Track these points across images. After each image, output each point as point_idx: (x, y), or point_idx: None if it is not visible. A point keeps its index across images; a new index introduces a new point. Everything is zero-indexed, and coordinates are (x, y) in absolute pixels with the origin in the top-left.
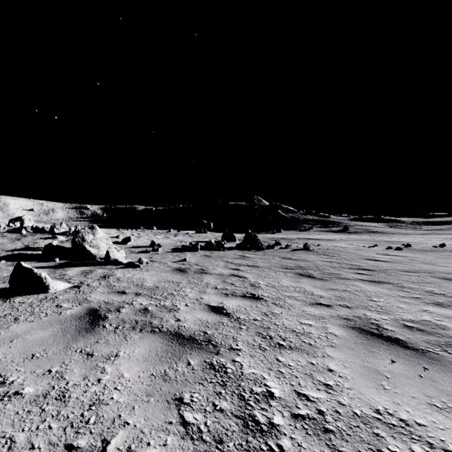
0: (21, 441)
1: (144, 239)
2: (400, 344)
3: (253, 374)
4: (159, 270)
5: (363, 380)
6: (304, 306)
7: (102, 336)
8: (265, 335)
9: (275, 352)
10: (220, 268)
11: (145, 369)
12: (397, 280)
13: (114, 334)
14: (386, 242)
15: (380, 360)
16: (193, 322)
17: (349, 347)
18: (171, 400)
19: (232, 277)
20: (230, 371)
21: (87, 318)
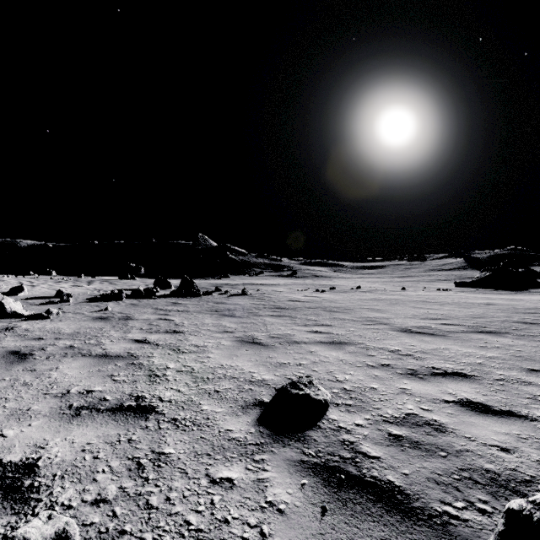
0: (12, 397)
1: (42, 289)
2: (259, 344)
3: (160, 363)
4: (75, 319)
5: (224, 358)
6: (213, 333)
7: (37, 362)
8: (175, 349)
9: (178, 355)
10: (148, 314)
11: (83, 370)
12: (297, 313)
13: (48, 360)
14: (321, 286)
15: (241, 351)
16: (118, 349)
17: (228, 348)
18: (106, 376)
19: (159, 320)
20: (145, 364)
21: (12, 356)
